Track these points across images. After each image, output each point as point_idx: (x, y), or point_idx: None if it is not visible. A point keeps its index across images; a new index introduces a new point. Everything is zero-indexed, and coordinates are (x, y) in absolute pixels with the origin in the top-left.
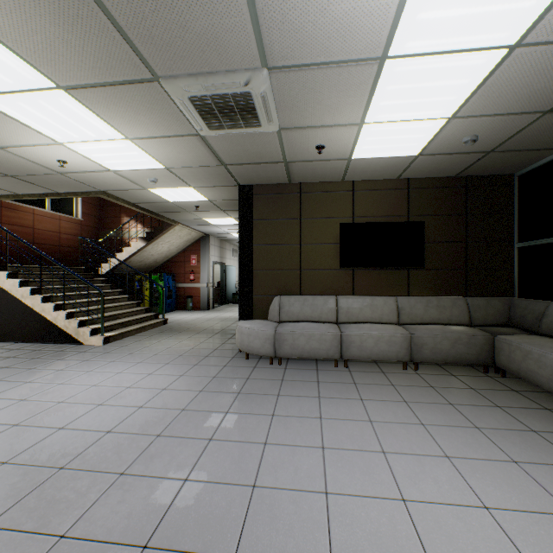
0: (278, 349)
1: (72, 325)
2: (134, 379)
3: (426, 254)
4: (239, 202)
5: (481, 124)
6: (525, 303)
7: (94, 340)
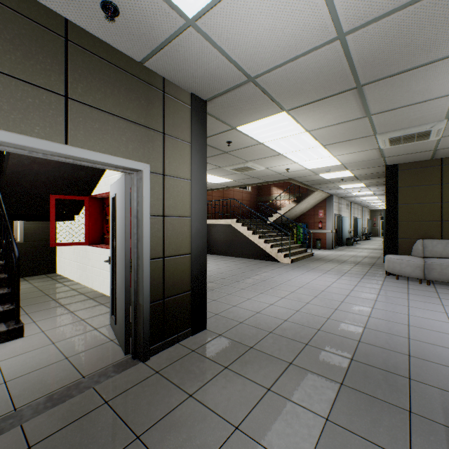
0: (427, 274)
1: (273, 251)
2: (332, 279)
3: None
4: (386, 177)
5: None
6: None
7: (286, 260)
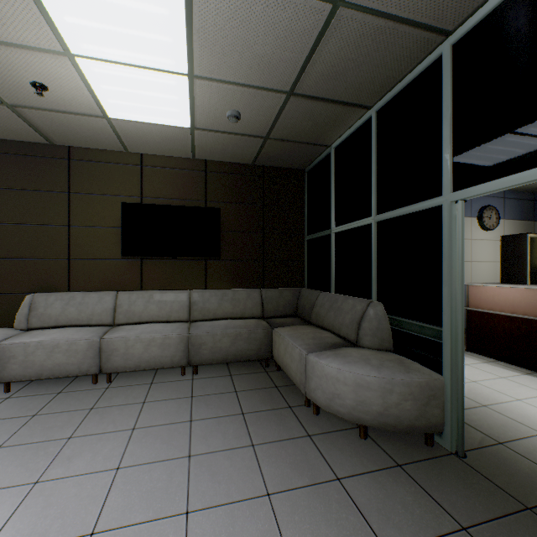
0: (1, 371)
1: None
2: None
3: (225, 244)
4: None
5: (234, 96)
6: (307, 293)
7: None
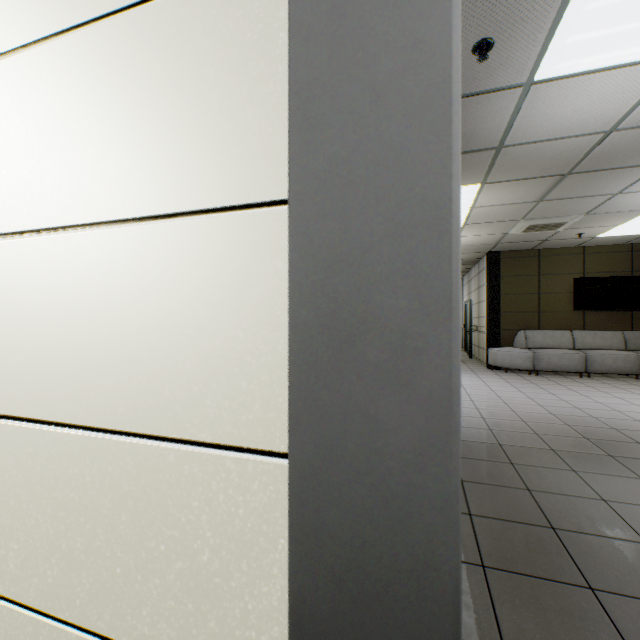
0: (536, 365)
1: None
2: None
3: None
4: (489, 264)
5: None
6: None
7: None
